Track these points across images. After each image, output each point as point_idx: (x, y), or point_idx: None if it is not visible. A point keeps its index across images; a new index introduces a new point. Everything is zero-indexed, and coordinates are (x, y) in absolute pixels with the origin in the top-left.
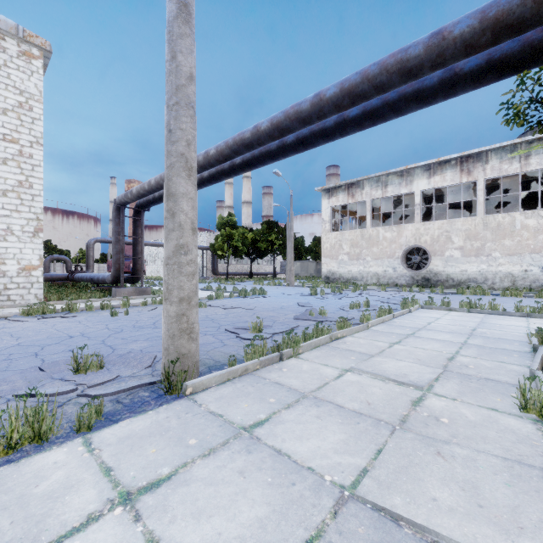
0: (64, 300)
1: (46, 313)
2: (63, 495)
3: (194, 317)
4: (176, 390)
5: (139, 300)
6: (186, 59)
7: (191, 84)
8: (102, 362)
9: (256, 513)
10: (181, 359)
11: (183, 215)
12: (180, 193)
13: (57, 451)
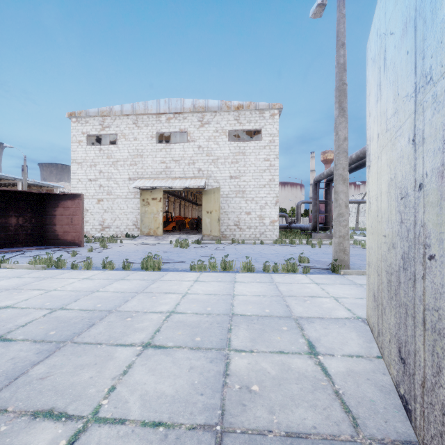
0: (288, 239)
1: (282, 244)
2: (301, 280)
3: (346, 245)
4: (336, 272)
5: (328, 242)
6: (342, 132)
7: (345, 142)
8: (308, 260)
9: (350, 293)
10: (340, 262)
11: (341, 200)
12: (339, 191)
13: (298, 275)
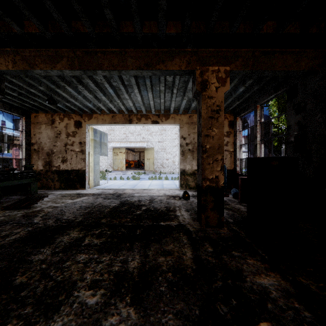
0: None
1: None
2: None
3: None
4: None
5: None
6: None
7: None
8: None
9: None
10: None
11: None
12: None
13: None
